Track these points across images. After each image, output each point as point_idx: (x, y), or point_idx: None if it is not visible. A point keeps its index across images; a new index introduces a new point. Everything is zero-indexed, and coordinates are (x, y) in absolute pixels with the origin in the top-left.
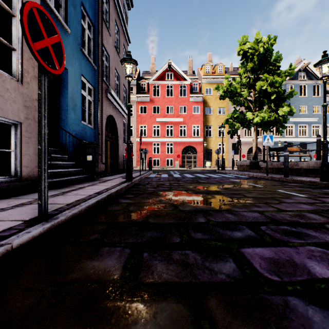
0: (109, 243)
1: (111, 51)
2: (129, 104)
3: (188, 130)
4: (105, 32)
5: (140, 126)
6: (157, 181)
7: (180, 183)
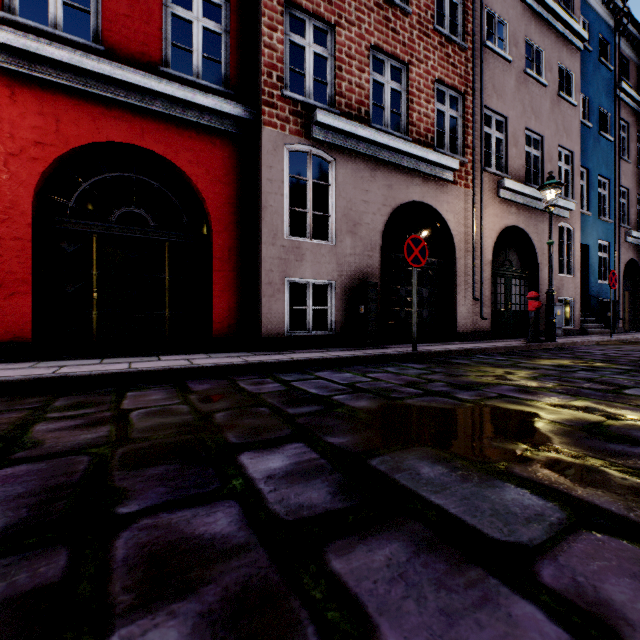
0: None
1: (631, 179)
2: None
3: None
4: (621, 169)
5: None
6: None
7: None
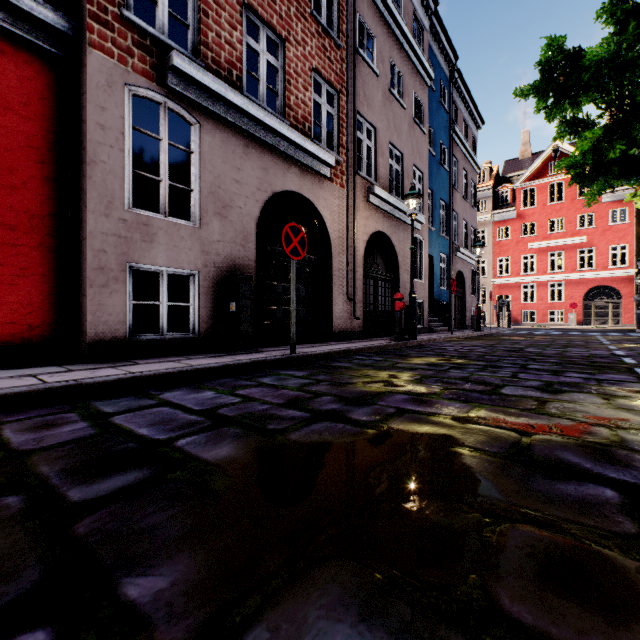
0: (472, 339)
1: (459, 206)
2: (478, 277)
3: (599, 256)
4: (454, 196)
5: (497, 259)
6: (504, 334)
7: (524, 335)
